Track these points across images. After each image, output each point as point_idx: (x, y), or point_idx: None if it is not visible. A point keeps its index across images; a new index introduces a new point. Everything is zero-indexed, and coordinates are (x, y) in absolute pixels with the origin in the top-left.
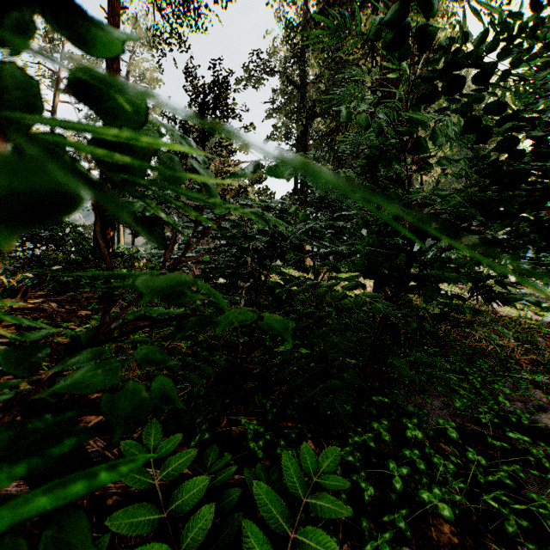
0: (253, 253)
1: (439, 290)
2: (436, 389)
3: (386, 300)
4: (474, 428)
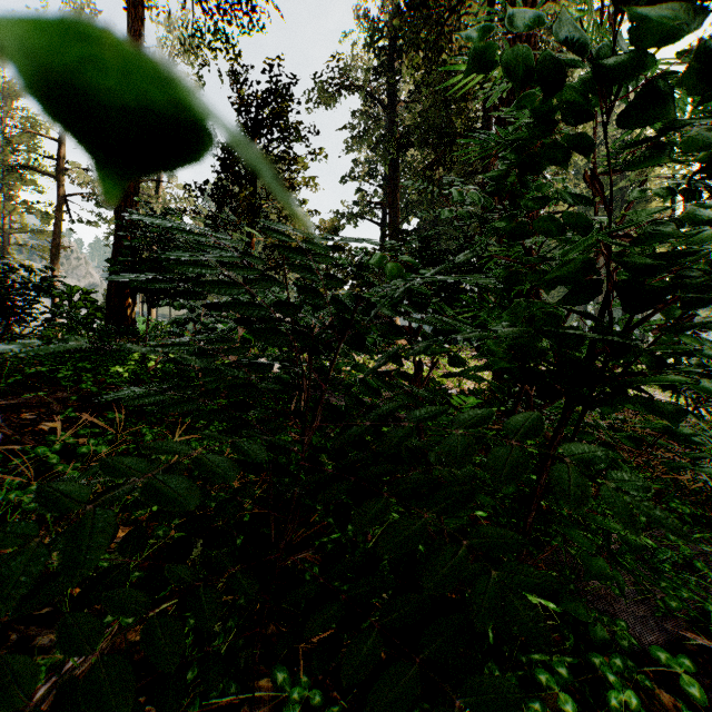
0: (291, 339)
1: (681, 413)
2: (644, 585)
3: (511, 396)
4: (700, 642)
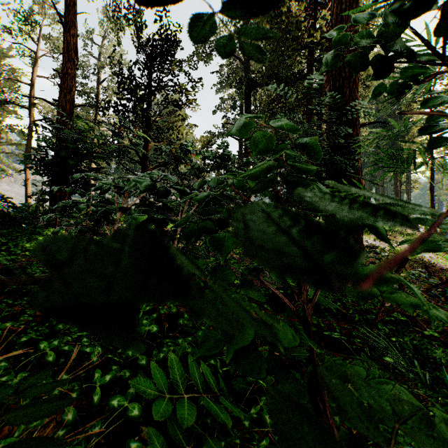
0: None
1: None
2: None
3: None
4: None
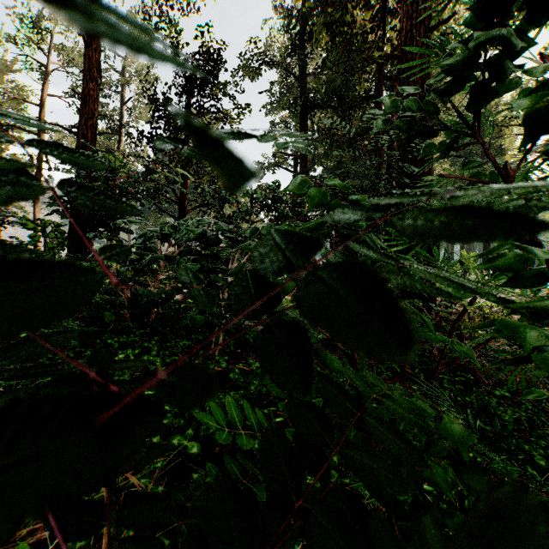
0: None
1: None
2: None
3: None
4: None
